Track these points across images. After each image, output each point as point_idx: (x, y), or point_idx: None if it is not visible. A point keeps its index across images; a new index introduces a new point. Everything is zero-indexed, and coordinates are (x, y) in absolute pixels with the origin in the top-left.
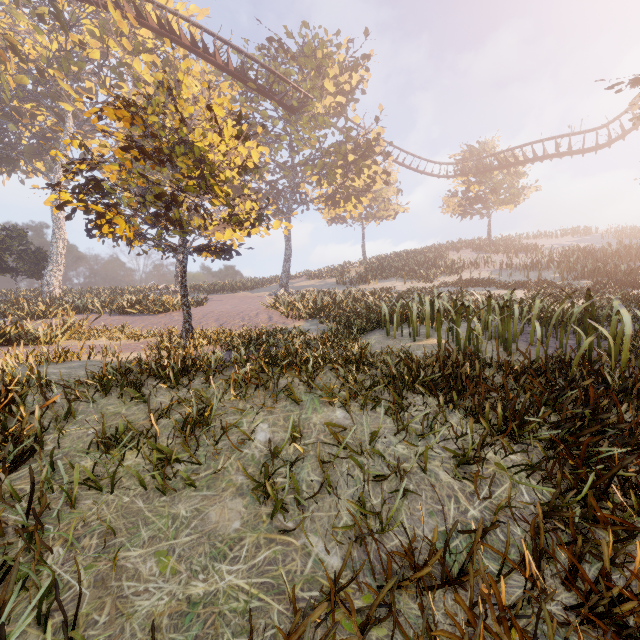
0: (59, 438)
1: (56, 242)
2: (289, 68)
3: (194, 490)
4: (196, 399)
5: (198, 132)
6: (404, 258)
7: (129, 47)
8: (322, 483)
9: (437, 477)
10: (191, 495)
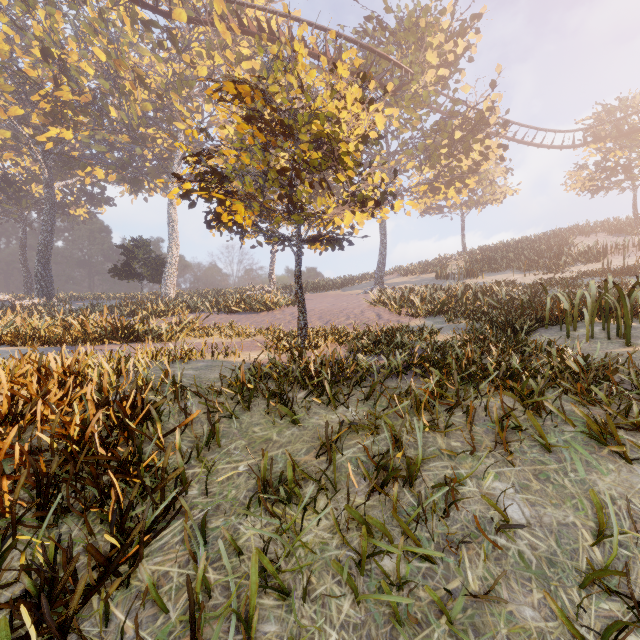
0: (207, 480)
1: (171, 249)
2: (386, 47)
3: (450, 632)
4: (366, 424)
5: (321, 97)
6: (515, 247)
7: (232, 58)
8: None
9: None
10: None
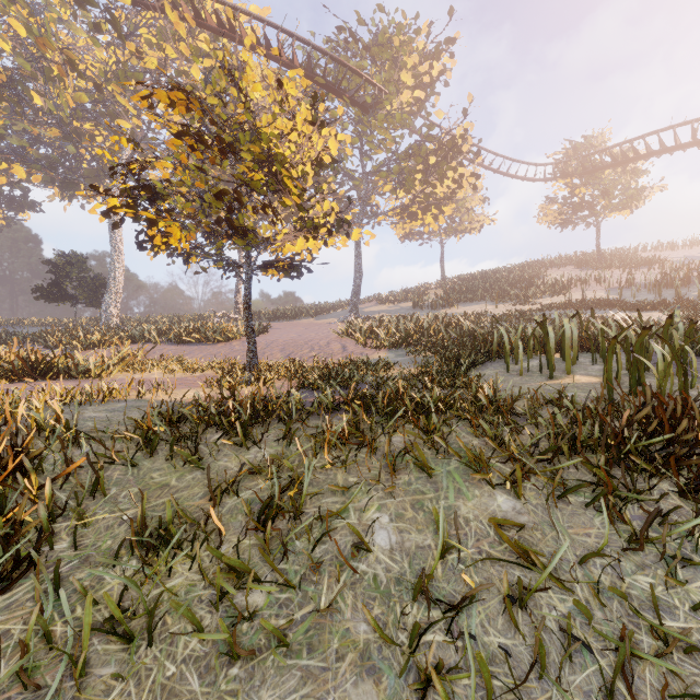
0: (76, 532)
1: (114, 268)
2: (360, 61)
3: (286, 653)
4: (273, 464)
5: (266, 116)
6: (491, 278)
7: (187, 52)
8: (532, 668)
9: None
10: (281, 666)
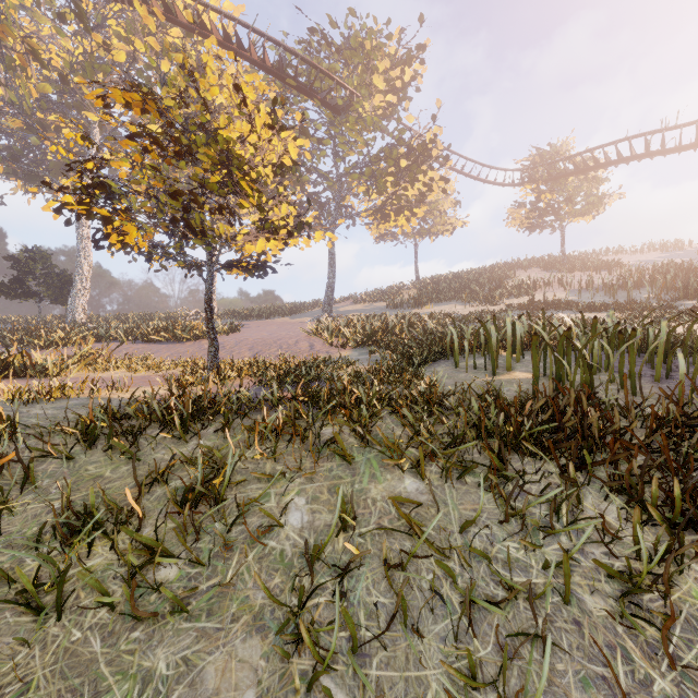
0: (0, 520)
1: (81, 264)
2: (333, 64)
3: (186, 618)
4: (208, 456)
5: (223, 119)
6: (463, 279)
7: (157, 47)
8: (393, 618)
9: (582, 606)
10: (180, 628)
